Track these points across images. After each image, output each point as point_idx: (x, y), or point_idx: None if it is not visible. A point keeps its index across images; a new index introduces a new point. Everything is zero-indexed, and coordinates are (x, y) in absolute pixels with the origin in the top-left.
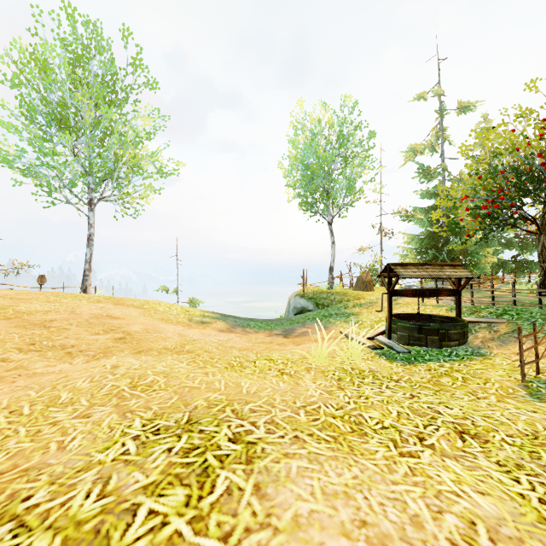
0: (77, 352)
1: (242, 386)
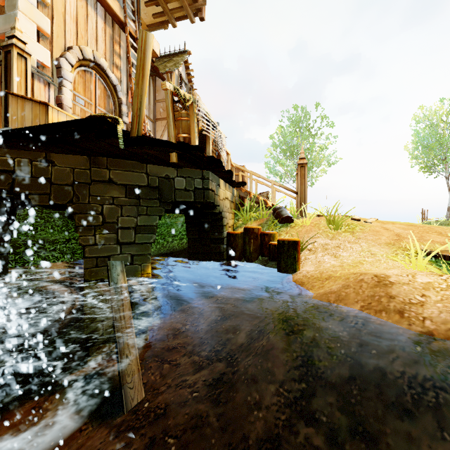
0: None
1: None
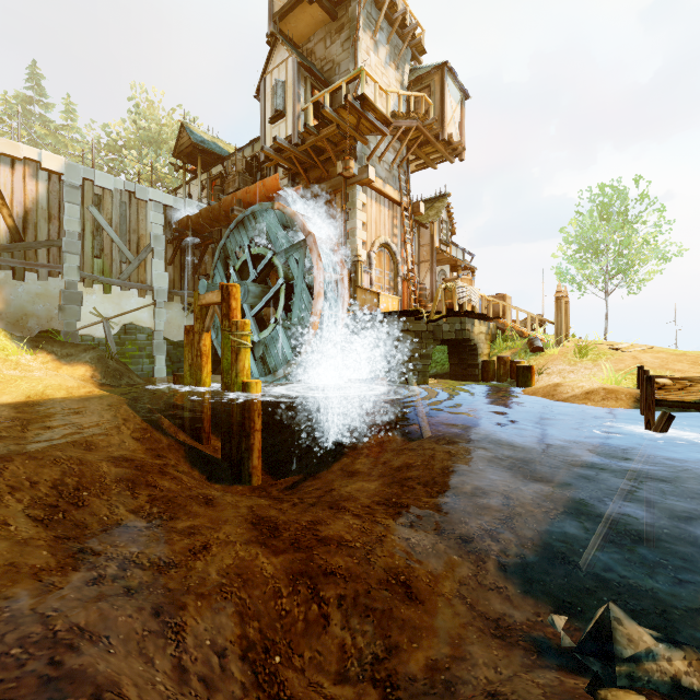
0: None
1: None
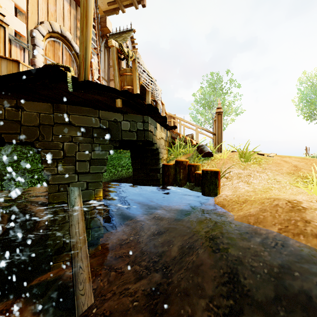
0: None
1: None
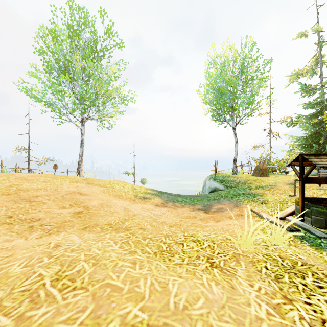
0: (37, 226)
1: (169, 292)
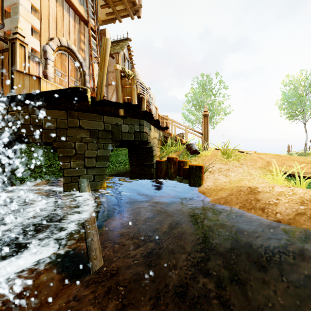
0: None
1: None
